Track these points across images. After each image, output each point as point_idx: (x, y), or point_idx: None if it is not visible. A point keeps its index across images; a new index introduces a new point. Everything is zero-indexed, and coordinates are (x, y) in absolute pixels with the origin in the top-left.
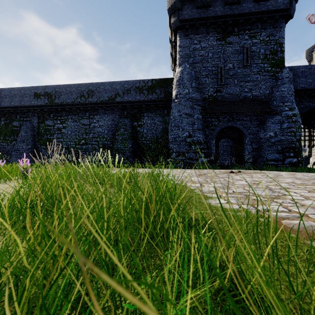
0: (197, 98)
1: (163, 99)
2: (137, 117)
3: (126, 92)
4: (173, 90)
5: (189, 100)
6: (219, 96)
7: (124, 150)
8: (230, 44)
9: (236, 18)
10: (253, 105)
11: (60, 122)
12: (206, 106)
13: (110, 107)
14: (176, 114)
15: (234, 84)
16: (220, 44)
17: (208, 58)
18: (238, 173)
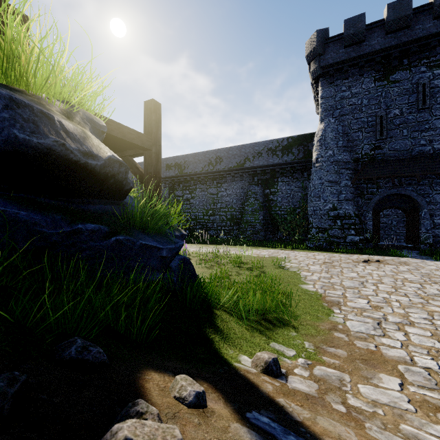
0: (345, 160)
1: (301, 160)
2: (269, 184)
3: (257, 156)
4: (313, 151)
5: (334, 163)
6: (379, 154)
7: (255, 223)
8: (395, 82)
9: (404, 48)
10: (432, 163)
11: (188, 192)
12: (359, 169)
13: (239, 174)
14: (316, 182)
15: (402, 137)
16: (380, 85)
17: (362, 106)
18: (372, 263)
